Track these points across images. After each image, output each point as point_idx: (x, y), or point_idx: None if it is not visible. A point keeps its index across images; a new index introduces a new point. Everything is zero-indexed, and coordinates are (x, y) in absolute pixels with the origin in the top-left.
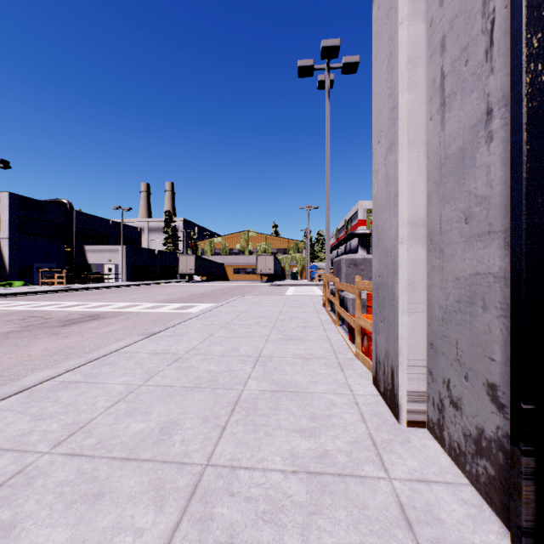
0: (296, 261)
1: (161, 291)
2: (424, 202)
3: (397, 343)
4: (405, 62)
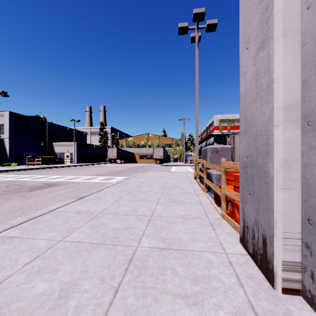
0: (176, 151)
1: (96, 168)
2: (299, 88)
3: (271, 216)
4: None
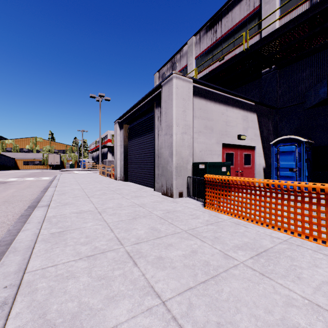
0: (71, 157)
1: None
2: (120, 156)
3: (117, 172)
4: (118, 140)
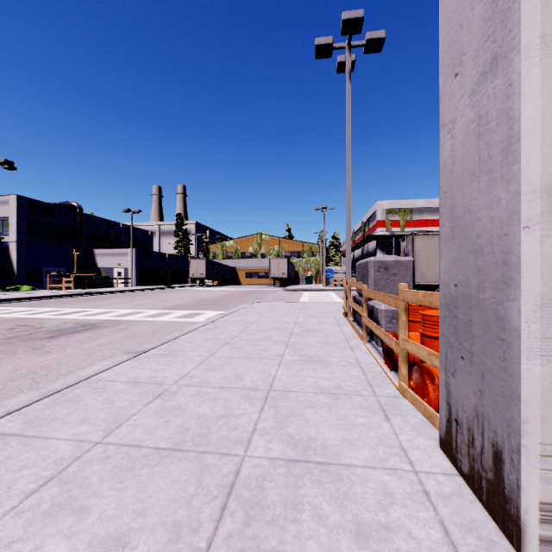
0: (310, 265)
1: (170, 296)
2: None
3: (514, 409)
4: None
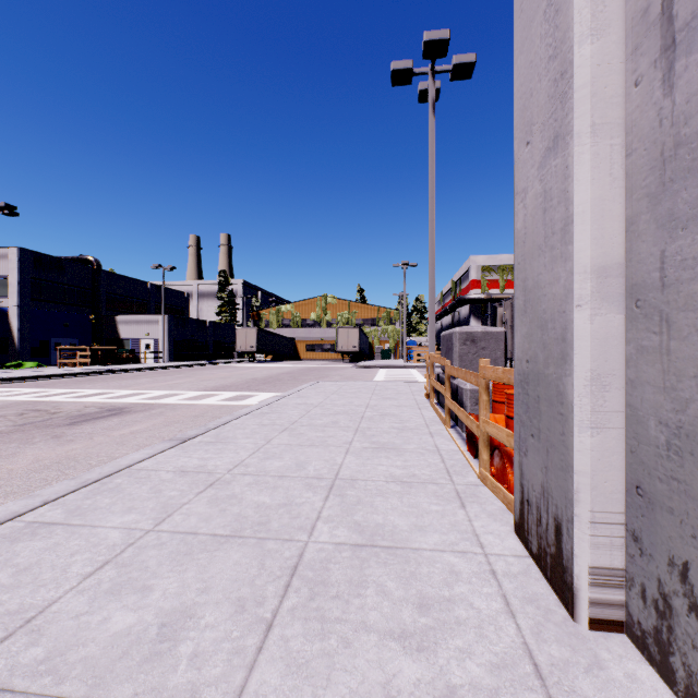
0: (388, 335)
1: (212, 374)
2: (621, 234)
3: (569, 480)
4: None
